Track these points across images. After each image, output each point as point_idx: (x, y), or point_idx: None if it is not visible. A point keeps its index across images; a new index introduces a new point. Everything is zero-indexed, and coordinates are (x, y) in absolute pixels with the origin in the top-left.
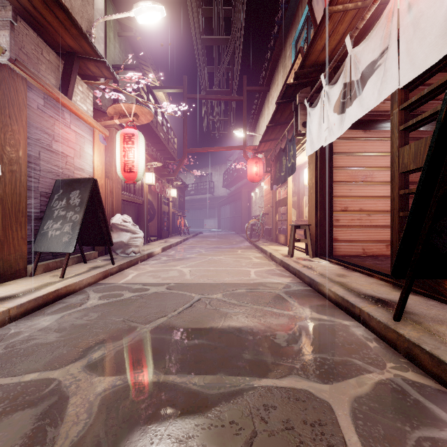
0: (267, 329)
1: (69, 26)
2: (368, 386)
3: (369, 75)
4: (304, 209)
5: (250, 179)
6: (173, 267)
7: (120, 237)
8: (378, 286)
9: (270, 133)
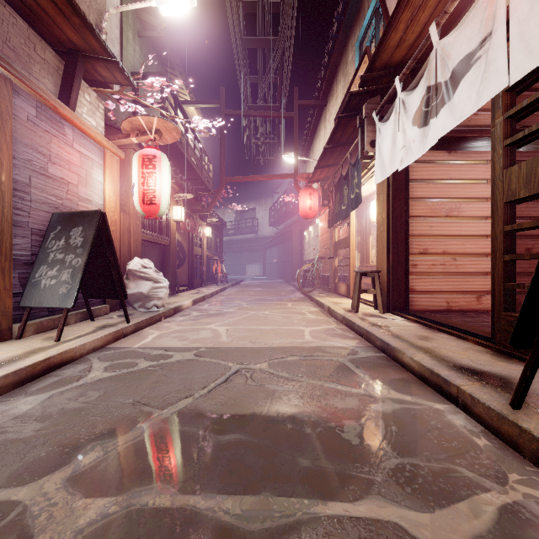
0: (331, 416)
1: (69, 14)
2: (488, 516)
3: (464, 73)
4: (370, 251)
5: (302, 215)
6: (206, 326)
7: (138, 287)
8: (476, 354)
9: (328, 157)
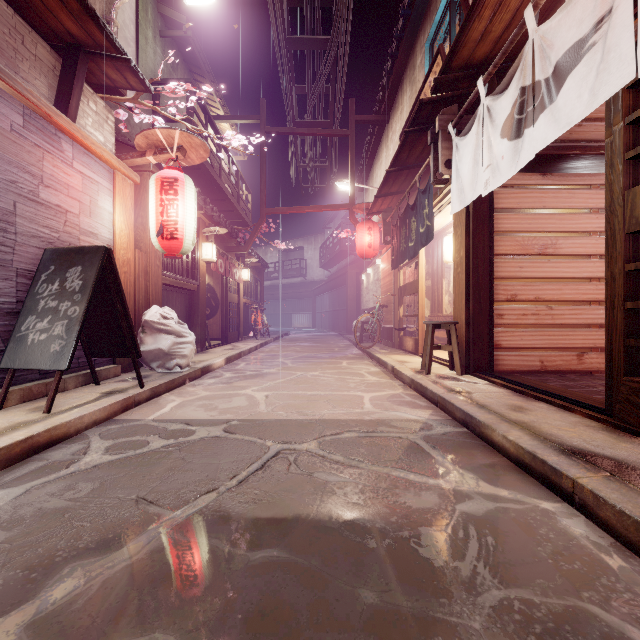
0: (403, 521)
1: None
2: None
3: (572, 66)
4: (443, 298)
5: (360, 254)
6: (240, 391)
7: (157, 343)
8: (588, 431)
9: (391, 183)
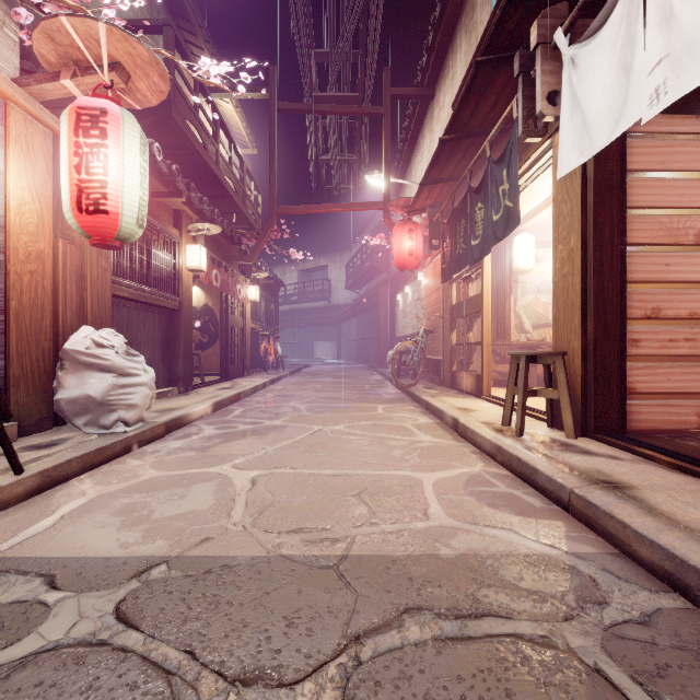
0: None
1: None
2: None
3: None
4: (512, 320)
5: (398, 265)
6: (212, 468)
7: (84, 386)
8: None
9: (444, 163)
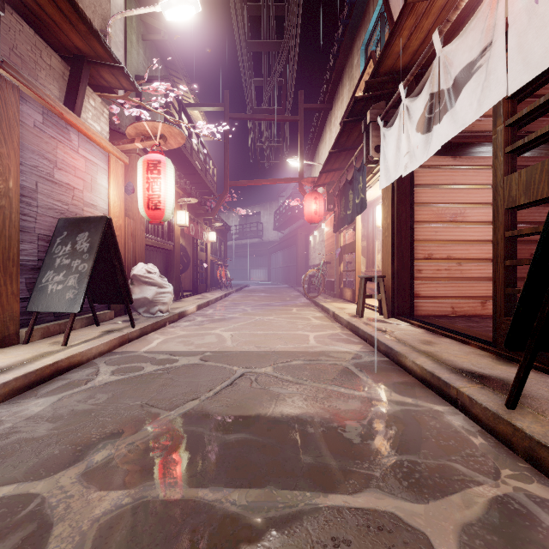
0: (333, 417)
1: (75, 21)
2: (479, 507)
3: (465, 81)
4: (376, 256)
5: (308, 220)
6: (210, 331)
7: (143, 292)
8: (477, 357)
9: (333, 161)
